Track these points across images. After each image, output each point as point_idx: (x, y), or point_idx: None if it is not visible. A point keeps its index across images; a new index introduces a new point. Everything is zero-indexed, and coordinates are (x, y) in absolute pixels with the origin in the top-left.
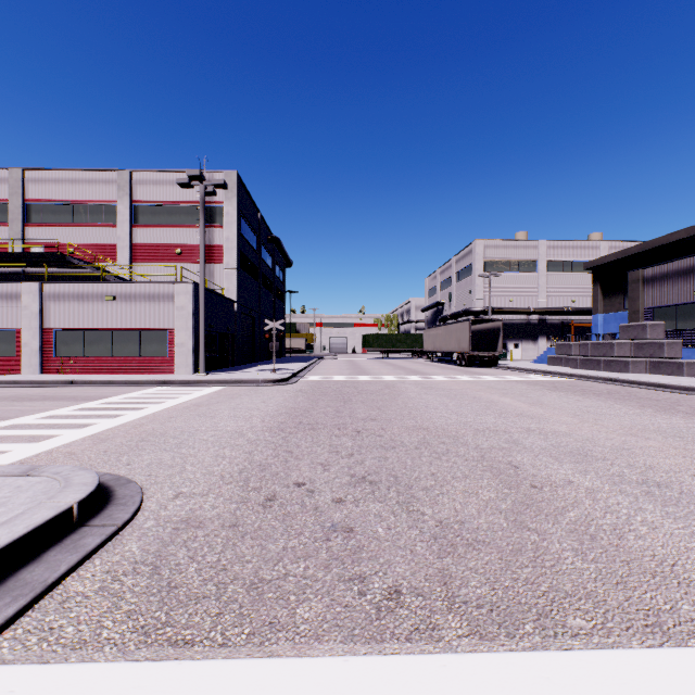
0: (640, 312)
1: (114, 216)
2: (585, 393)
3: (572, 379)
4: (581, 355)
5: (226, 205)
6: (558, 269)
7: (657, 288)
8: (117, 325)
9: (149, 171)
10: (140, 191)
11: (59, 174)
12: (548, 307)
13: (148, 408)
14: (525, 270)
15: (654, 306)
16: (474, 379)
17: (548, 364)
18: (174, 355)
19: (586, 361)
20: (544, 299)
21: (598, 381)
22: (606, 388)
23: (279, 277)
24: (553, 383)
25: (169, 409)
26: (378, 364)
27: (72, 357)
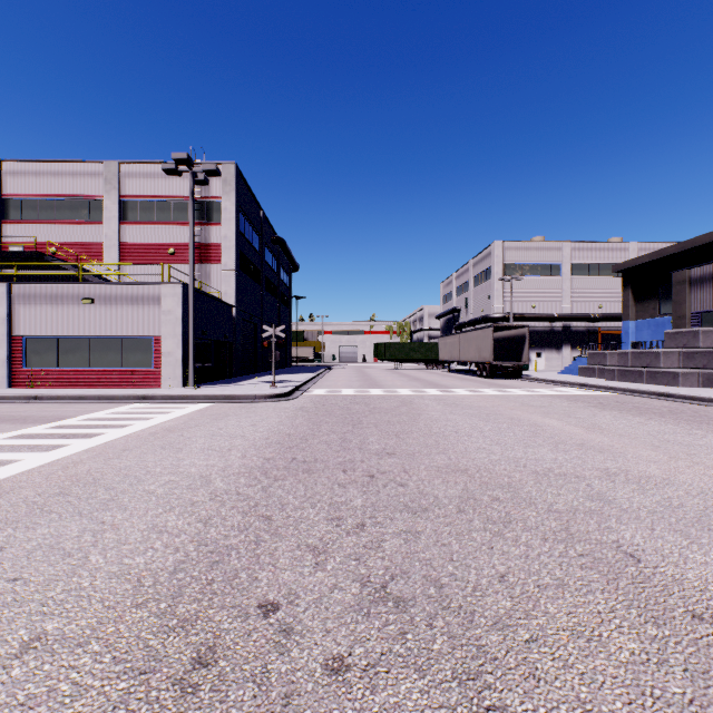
0: (686, 317)
1: (101, 212)
2: (644, 412)
3: (615, 393)
4: (619, 366)
5: (224, 200)
6: (584, 273)
7: (707, 290)
8: (96, 331)
9: (139, 162)
10: (129, 185)
11: (40, 166)
12: (574, 314)
13: (103, 435)
14: (548, 274)
15: (703, 311)
16: (501, 393)
17: (579, 375)
18: (160, 366)
19: (626, 372)
20: (569, 304)
21: (648, 396)
22: (662, 405)
23: (285, 282)
24: (596, 399)
25: (130, 437)
26: (391, 375)
27: (44, 368)
